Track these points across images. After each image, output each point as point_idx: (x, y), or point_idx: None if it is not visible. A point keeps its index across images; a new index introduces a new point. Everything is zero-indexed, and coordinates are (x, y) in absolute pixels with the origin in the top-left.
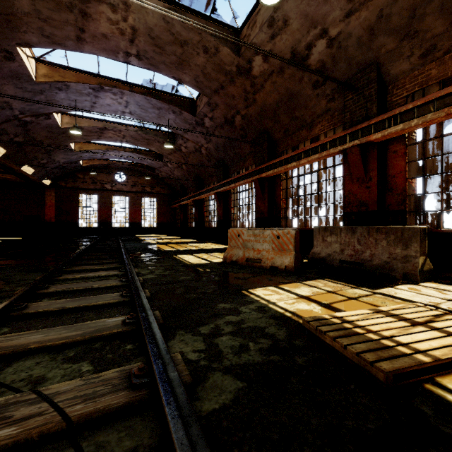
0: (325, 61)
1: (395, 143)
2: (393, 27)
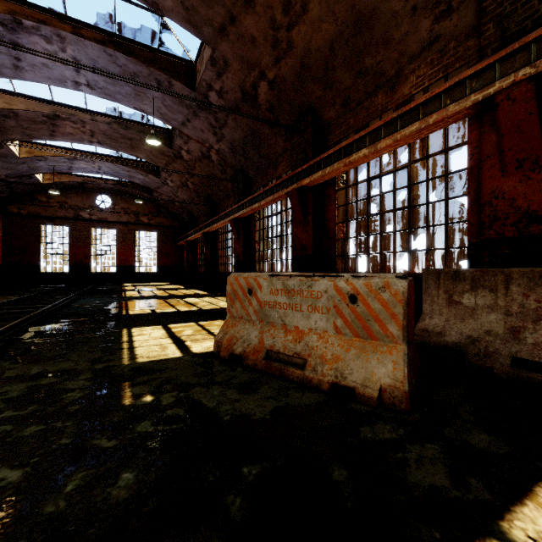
0: None
1: None
2: None
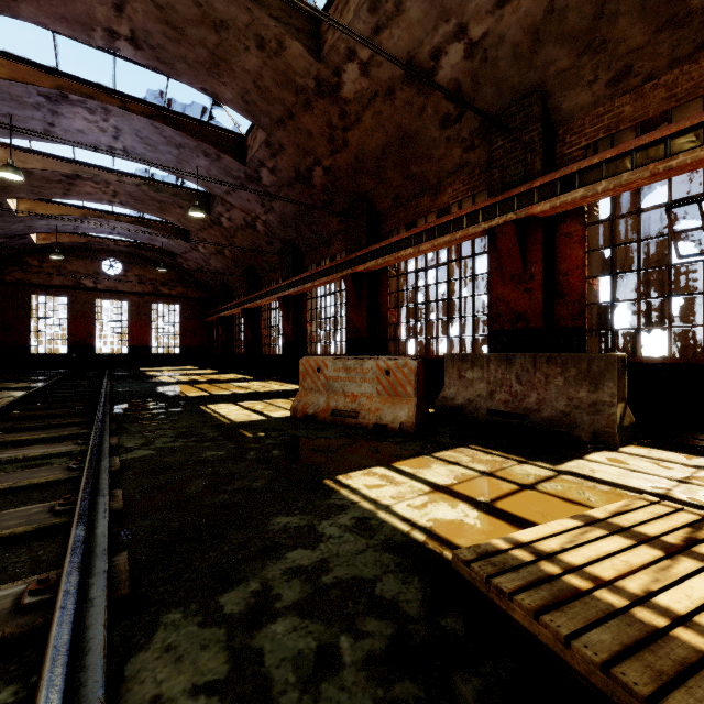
0: (461, 81)
1: (569, 221)
2: (569, 31)
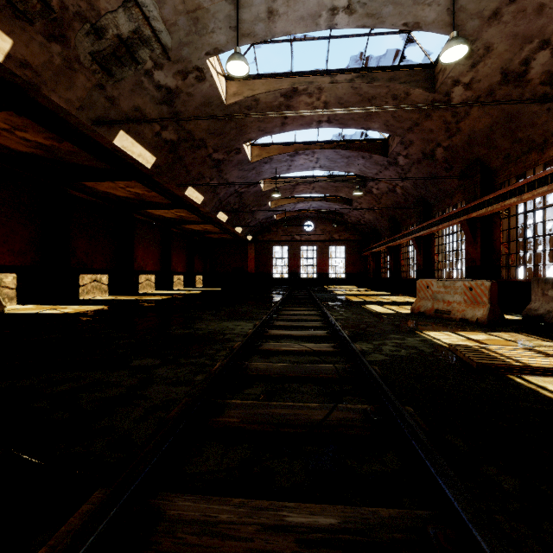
0: (552, 70)
1: None
2: None
